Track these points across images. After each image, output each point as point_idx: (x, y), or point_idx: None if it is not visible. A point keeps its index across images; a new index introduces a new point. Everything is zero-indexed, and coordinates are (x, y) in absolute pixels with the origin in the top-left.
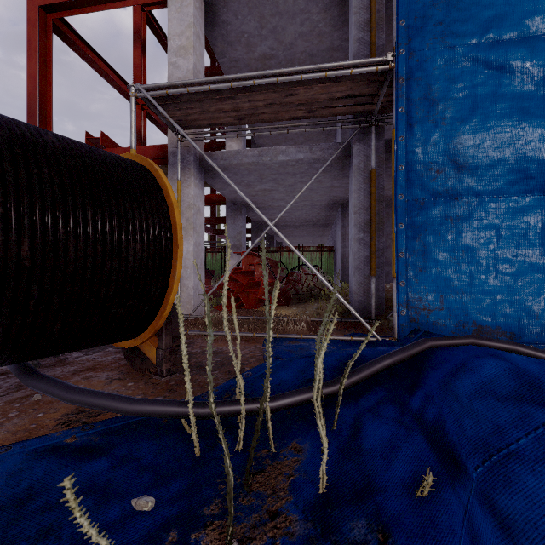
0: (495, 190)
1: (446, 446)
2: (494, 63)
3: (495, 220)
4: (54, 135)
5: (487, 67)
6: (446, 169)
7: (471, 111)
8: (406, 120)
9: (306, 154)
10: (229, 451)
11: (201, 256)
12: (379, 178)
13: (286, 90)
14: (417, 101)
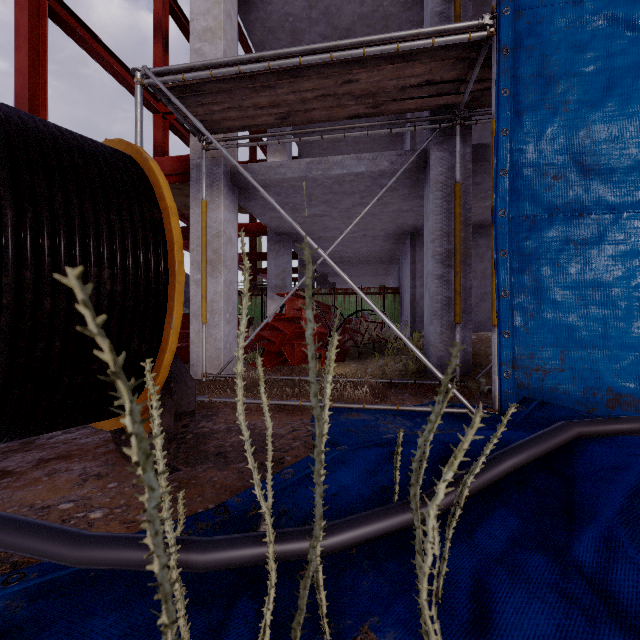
0: (639, 202)
1: None
2: (638, 22)
3: (639, 244)
4: None
5: (628, 29)
6: (569, 173)
7: (604, 91)
8: (511, 106)
9: (369, 165)
10: None
11: (233, 299)
12: (465, 195)
13: (343, 75)
14: (527, 79)
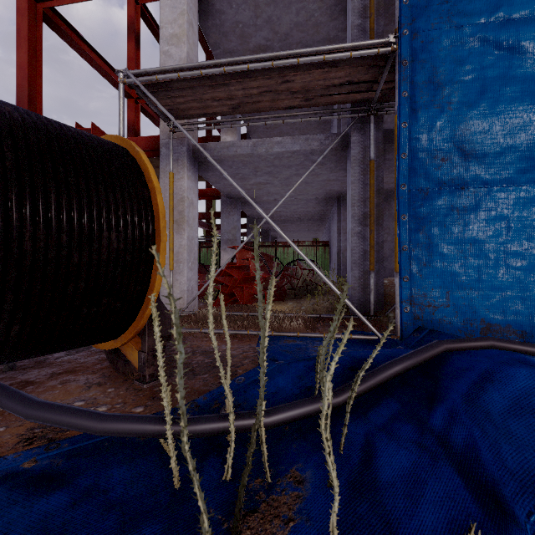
0: (505, 179)
1: (483, 482)
2: (504, 43)
3: (505, 211)
4: (13, 107)
5: (496, 48)
6: (452, 156)
7: (479, 94)
8: (410, 105)
9: (303, 145)
10: (215, 481)
11: (194, 251)
12: (378, 169)
13: (282, 76)
14: (421, 85)
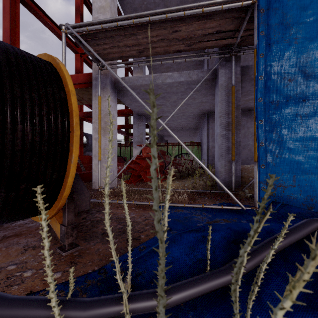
0: None
1: None
2: None
3: None
4: None
5: None
6: (297, 77)
7: (317, 32)
8: (265, 41)
9: (186, 77)
10: None
11: (115, 147)
12: (237, 92)
13: (172, 27)
14: (274, 26)
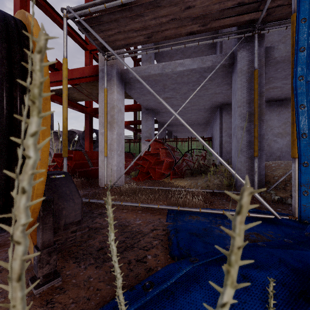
0: None
1: None
2: None
3: None
4: None
5: None
6: None
7: None
8: (309, 1)
9: (199, 64)
10: None
11: (122, 143)
12: (260, 77)
13: (185, 2)
14: None
